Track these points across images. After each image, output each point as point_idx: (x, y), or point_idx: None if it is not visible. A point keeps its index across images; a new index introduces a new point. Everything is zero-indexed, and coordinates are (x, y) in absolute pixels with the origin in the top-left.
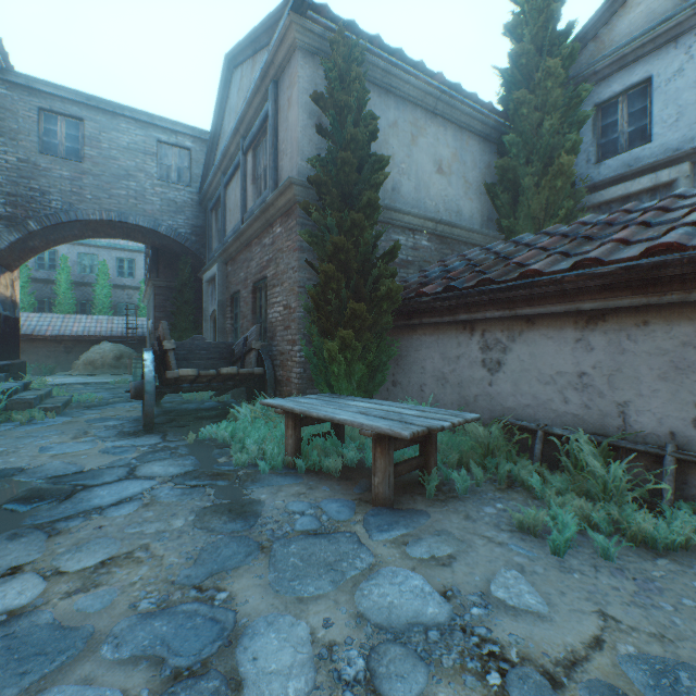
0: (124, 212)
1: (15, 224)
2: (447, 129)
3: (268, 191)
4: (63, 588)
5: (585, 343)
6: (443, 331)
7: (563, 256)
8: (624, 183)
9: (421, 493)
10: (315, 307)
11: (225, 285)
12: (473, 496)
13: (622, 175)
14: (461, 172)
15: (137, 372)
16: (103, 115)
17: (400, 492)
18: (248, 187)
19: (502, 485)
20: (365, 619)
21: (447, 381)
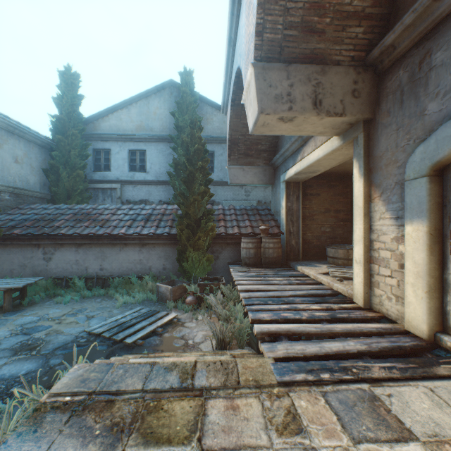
0: None
1: None
2: (21, 141)
3: None
4: None
5: (78, 251)
6: (25, 246)
7: (72, 227)
8: (103, 184)
9: (22, 306)
10: None
11: None
12: (42, 302)
13: (102, 180)
14: (30, 162)
15: None
16: None
17: (13, 308)
18: None
19: (52, 297)
20: (18, 325)
21: (27, 266)
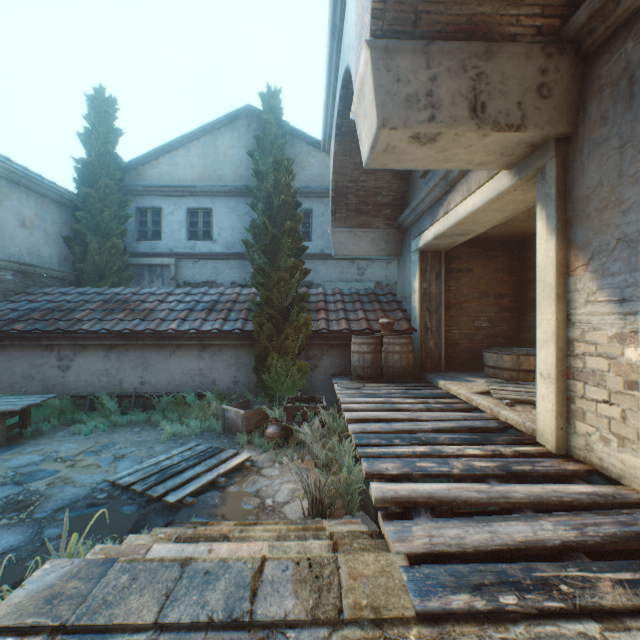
0: None
1: None
2: (31, 196)
3: None
4: None
5: (109, 357)
6: (32, 349)
7: (100, 320)
8: (150, 258)
9: (23, 438)
10: None
11: None
12: (54, 431)
13: (149, 253)
14: (43, 227)
15: None
16: None
17: (9, 441)
18: None
19: (70, 424)
20: (11, 468)
21: (35, 378)
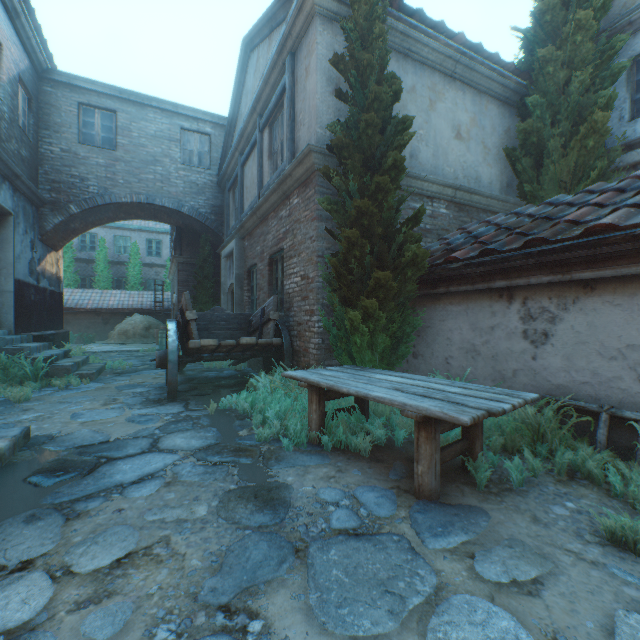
0: (151, 195)
1: (59, 208)
2: (465, 94)
3: (284, 164)
4: (72, 596)
5: None
6: (473, 299)
7: (637, 208)
8: None
9: (467, 482)
10: (336, 275)
11: (242, 259)
12: (532, 489)
13: None
14: (480, 137)
15: (163, 341)
16: (133, 107)
17: (442, 480)
18: (264, 163)
19: (562, 476)
20: None
21: (478, 353)
